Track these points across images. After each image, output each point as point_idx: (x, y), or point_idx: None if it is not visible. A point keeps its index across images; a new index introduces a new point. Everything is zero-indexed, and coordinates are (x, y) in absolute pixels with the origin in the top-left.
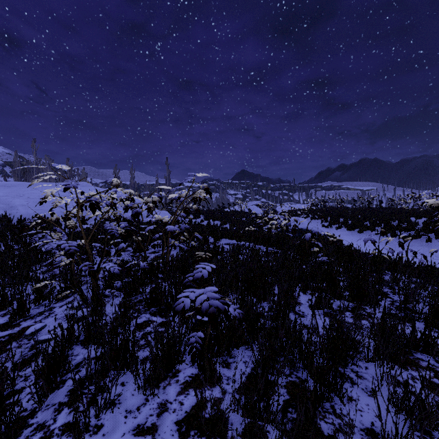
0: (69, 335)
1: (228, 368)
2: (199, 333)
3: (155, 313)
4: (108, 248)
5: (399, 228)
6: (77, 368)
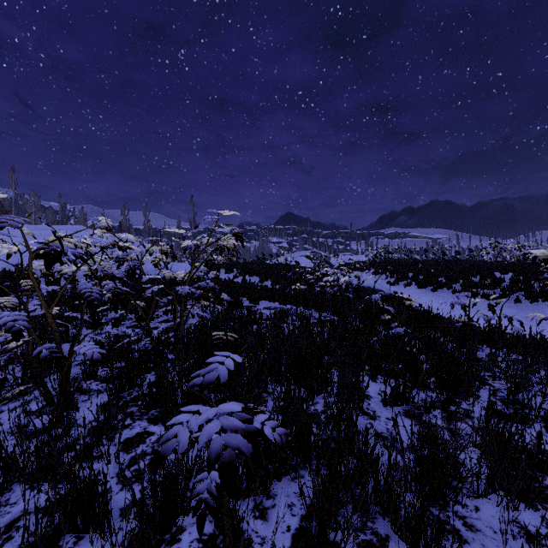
0: (4, 469)
1: (263, 518)
2: (213, 475)
3: (156, 419)
4: (99, 316)
5: (481, 285)
6: (7, 532)
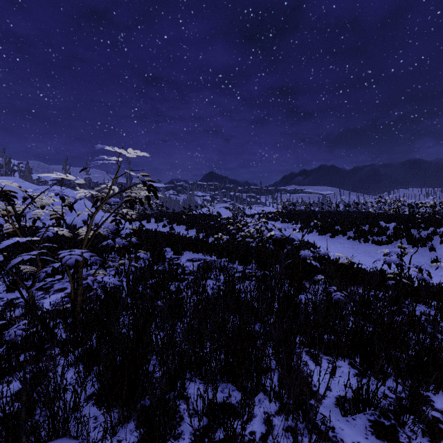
0: None
1: None
2: None
3: None
4: None
5: (370, 232)
6: None
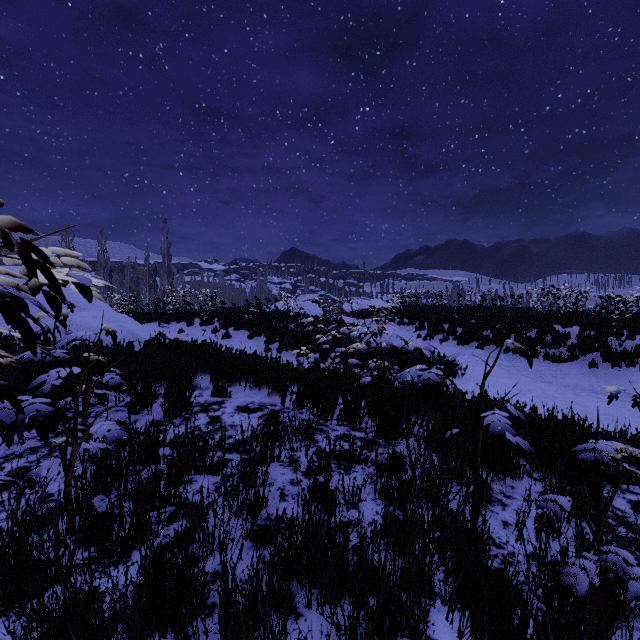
0: None
1: None
2: None
3: None
4: None
5: (541, 342)
6: None
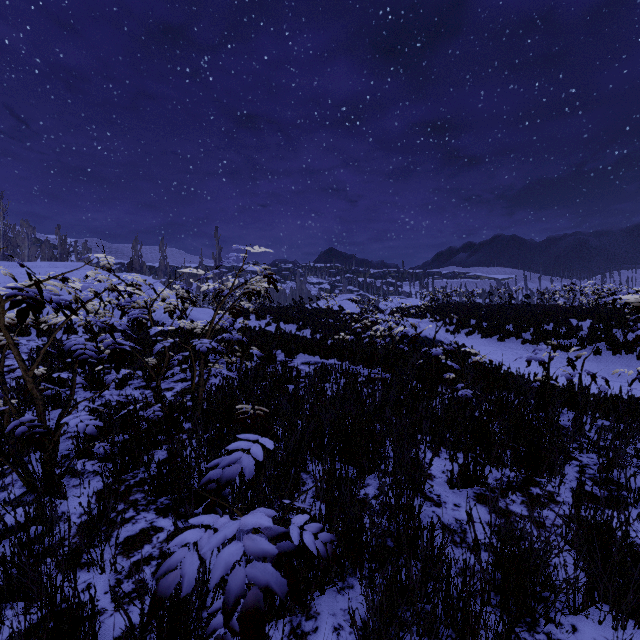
0: None
1: None
2: None
3: (166, 510)
4: (100, 375)
5: (555, 334)
6: None
